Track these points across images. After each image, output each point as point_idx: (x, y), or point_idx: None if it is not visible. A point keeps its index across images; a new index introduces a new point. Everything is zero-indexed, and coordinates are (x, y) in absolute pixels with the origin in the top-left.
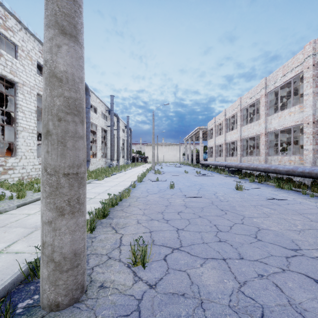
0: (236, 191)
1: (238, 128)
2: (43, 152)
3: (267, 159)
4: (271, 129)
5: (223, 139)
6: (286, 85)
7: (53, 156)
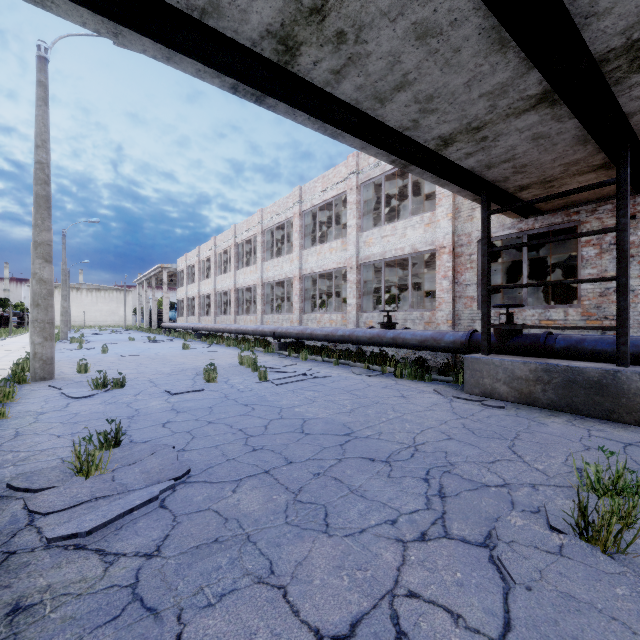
0: (183, 350)
1: (213, 278)
2: (35, 313)
3: (237, 319)
4: (239, 285)
5: (197, 290)
6: (254, 239)
7: (42, 315)
